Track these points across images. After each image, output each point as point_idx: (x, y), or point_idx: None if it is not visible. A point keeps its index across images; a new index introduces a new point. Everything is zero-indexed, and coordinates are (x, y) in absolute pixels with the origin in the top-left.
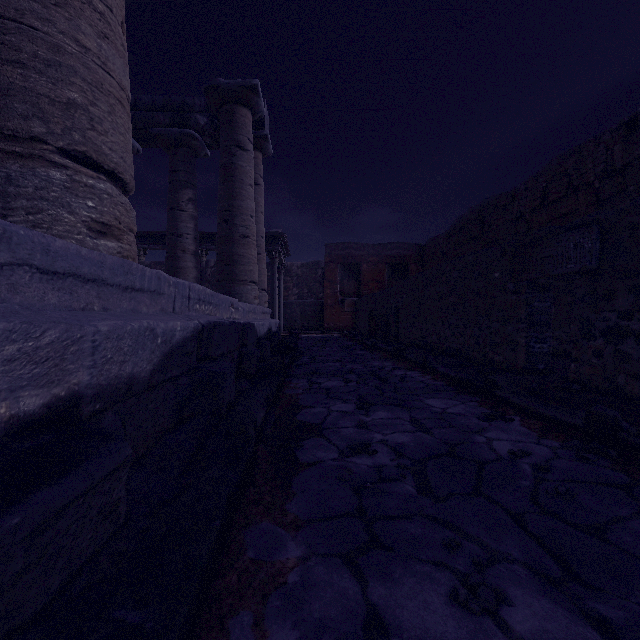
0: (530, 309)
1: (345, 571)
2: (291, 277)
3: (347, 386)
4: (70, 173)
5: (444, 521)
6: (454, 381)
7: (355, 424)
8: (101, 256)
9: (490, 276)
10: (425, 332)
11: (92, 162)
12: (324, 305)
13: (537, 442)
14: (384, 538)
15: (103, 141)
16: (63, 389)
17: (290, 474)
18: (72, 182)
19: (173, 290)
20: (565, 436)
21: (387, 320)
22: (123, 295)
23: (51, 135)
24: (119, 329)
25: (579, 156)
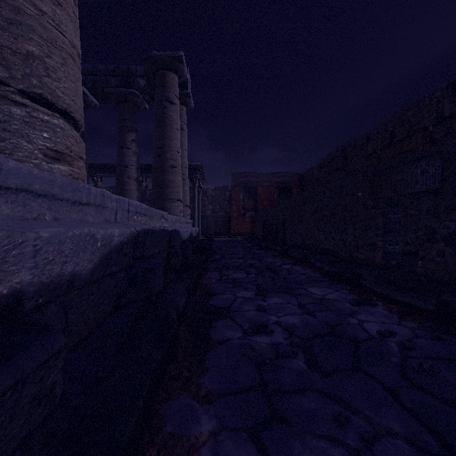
0: (386, 219)
1: (251, 446)
2: (207, 197)
3: (248, 277)
4: (29, 110)
5: (332, 395)
6: (328, 273)
7: (255, 308)
8: (51, 176)
9: (354, 195)
10: (305, 237)
11: (48, 102)
12: (231, 217)
13: (399, 323)
14: (283, 412)
15: (57, 86)
16: (5, 287)
17: (204, 351)
18: (30, 117)
19: (115, 205)
20: (420, 318)
21: (277, 228)
22: (72, 208)
23: (12, 79)
24: (61, 235)
25: (417, 108)
